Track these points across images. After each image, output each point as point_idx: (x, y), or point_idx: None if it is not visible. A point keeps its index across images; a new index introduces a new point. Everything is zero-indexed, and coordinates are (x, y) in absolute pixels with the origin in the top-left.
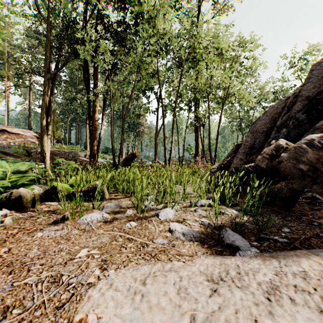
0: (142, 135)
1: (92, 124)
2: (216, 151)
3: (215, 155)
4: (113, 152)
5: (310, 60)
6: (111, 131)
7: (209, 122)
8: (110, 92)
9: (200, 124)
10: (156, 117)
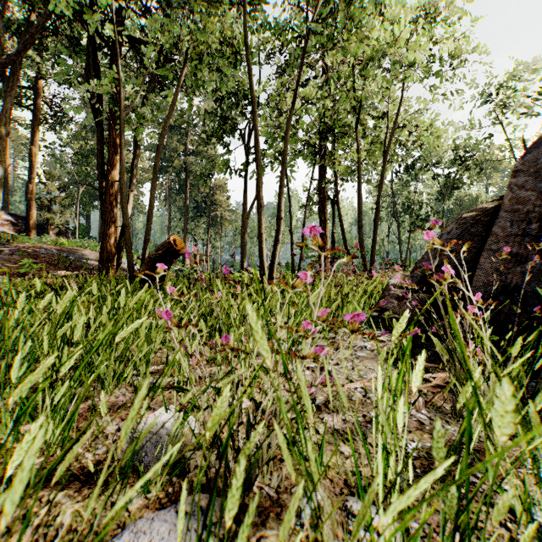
0: (222, 223)
1: (104, 189)
2: (374, 246)
3: (372, 254)
4: (129, 244)
5: (518, 91)
6: (122, 190)
7: (359, 181)
8: (120, 90)
9: (328, 200)
10: (245, 183)
